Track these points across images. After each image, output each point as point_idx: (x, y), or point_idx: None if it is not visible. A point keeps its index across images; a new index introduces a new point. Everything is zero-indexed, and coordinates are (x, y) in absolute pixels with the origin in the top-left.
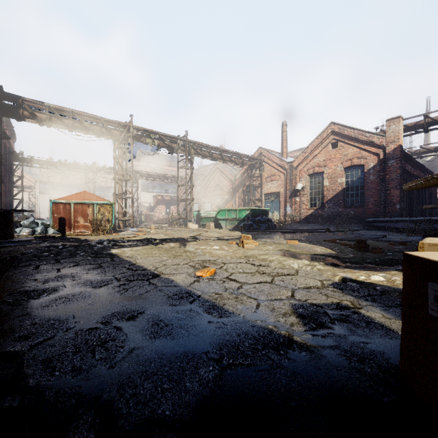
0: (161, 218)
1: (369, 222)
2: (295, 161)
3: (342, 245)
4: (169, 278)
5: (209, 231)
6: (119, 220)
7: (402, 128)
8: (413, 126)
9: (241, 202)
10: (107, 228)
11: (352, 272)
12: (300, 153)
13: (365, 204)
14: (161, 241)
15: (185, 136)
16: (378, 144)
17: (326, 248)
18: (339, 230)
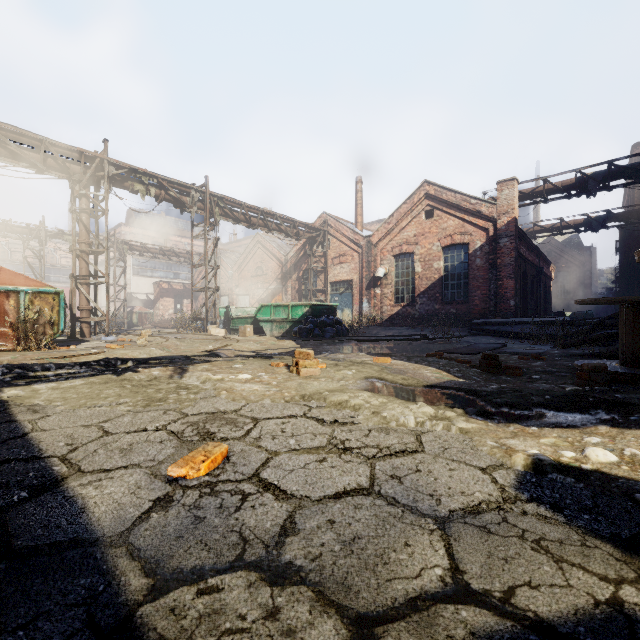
0: (168, 319)
1: (477, 324)
2: (375, 234)
3: (458, 362)
4: (76, 500)
5: (243, 340)
6: (82, 322)
7: (517, 194)
8: (529, 194)
9: (296, 295)
10: (48, 338)
11: (530, 433)
12: (382, 224)
13: (470, 300)
14: (137, 364)
15: (205, 185)
16: (486, 215)
17: (439, 371)
18: (439, 337)
